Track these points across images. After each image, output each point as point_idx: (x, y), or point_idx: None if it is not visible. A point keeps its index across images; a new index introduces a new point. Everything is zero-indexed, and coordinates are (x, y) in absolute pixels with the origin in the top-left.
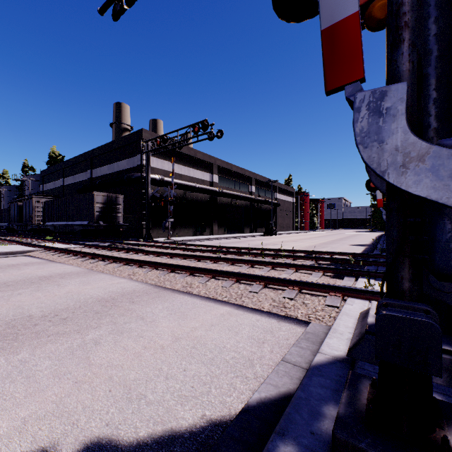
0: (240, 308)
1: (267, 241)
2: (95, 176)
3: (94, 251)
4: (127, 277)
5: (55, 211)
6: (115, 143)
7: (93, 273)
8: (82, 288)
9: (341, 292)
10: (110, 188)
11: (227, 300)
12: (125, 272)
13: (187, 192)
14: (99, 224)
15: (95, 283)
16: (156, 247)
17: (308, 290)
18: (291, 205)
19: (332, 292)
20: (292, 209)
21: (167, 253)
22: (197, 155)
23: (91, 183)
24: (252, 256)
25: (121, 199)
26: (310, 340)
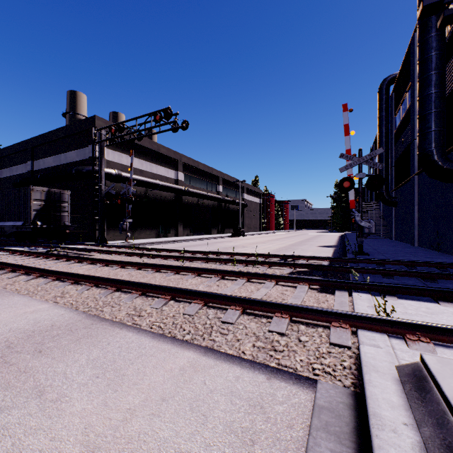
0: (209, 353)
1: (235, 243)
2: (37, 169)
3: (24, 259)
4: (51, 300)
5: None
6: (62, 130)
7: (3, 295)
8: None
9: (347, 320)
10: (56, 183)
11: (190, 339)
12: (50, 293)
13: (149, 190)
14: (37, 225)
15: None
16: (108, 253)
17: (302, 318)
18: (258, 206)
19: (336, 322)
20: (259, 210)
21: (117, 261)
22: (160, 149)
23: (31, 177)
24: (222, 263)
25: (68, 196)
26: (332, 432)
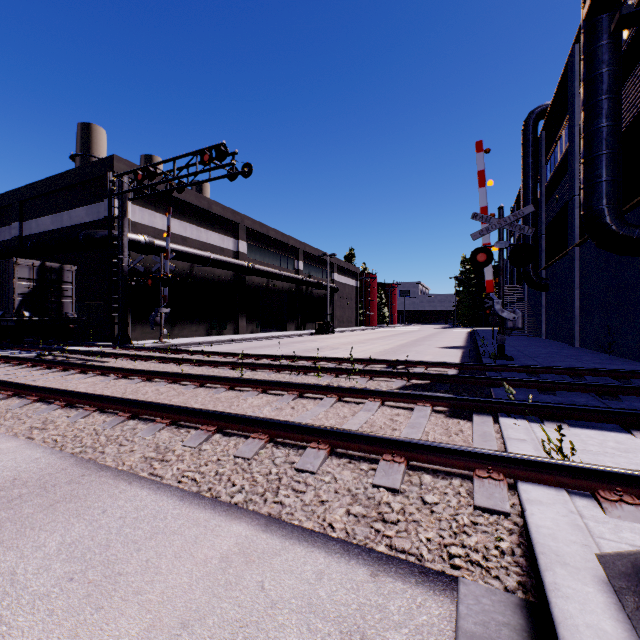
0: (274, 527)
1: (322, 343)
2: (28, 234)
3: None
4: (23, 434)
5: None
6: (64, 177)
7: None
8: None
9: (499, 466)
10: (56, 256)
11: (242, 501)
12: (24, 423)
13: (196, 266)
14: (23, 316)
15: None
16: (130, 358)
17: (427, 462)
18: (354, 291)
19: (482, 469)
20: (355, 296)
21: (141, 371)
22: (213, 207)
23: (17, 246)
24: (300, 373)
25: (72, 273)
26: None
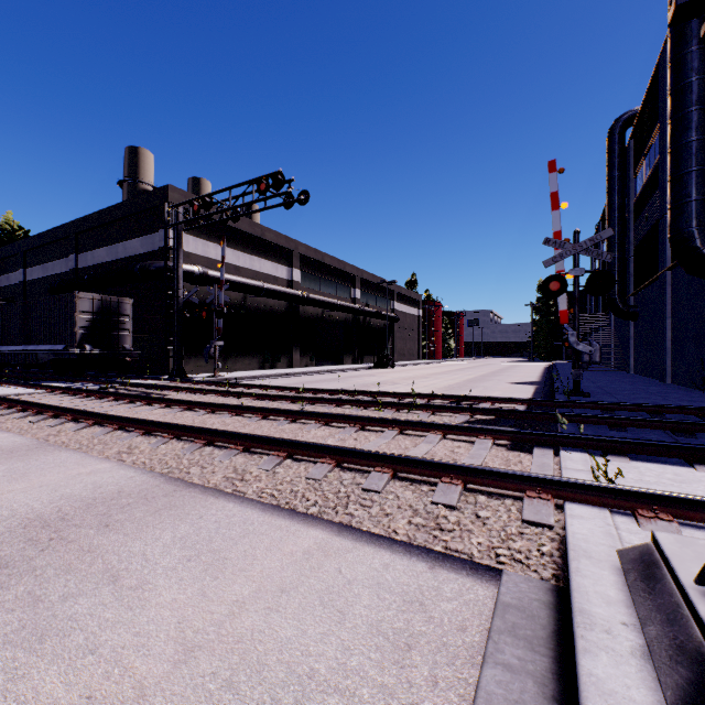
0: (345, 533)
1: (381, 377)
2: (84, 266)
3: (69, 400)
4: (114, 457)
5: (3, 326)
6: (120, 208)
7: (46, 450)
8: (1, 490)
9: (549, 489)
10: (111, 288)
11: (317, 513)
12: (112, 447)
13: (249, 296)
14: (85, 349)
15: (39, 475)
16: (189, 391)
17: (482, 485)
18: (415, 321)
19: (532, 490)
20: (418, 326)
21: (205, 403)
22: (266, 235)
23: (75, 278)
24: (360, 407)
25: (129, 306)
26: (521, 636)
